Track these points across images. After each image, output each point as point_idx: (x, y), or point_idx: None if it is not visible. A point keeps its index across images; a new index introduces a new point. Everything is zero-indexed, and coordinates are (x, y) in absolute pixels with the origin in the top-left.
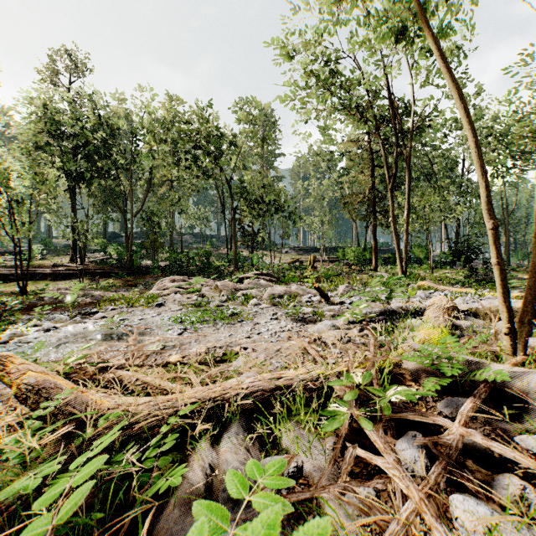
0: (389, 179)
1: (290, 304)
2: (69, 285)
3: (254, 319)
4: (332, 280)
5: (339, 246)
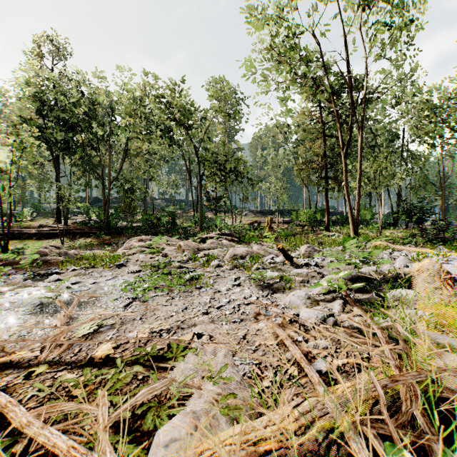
0: (342, 146)
1: (253, 266)
2: (52, 243)
3: (214, 285)
4: (291, 239)
5: (292, 209)
